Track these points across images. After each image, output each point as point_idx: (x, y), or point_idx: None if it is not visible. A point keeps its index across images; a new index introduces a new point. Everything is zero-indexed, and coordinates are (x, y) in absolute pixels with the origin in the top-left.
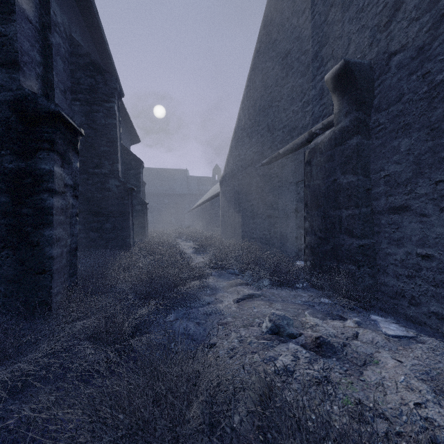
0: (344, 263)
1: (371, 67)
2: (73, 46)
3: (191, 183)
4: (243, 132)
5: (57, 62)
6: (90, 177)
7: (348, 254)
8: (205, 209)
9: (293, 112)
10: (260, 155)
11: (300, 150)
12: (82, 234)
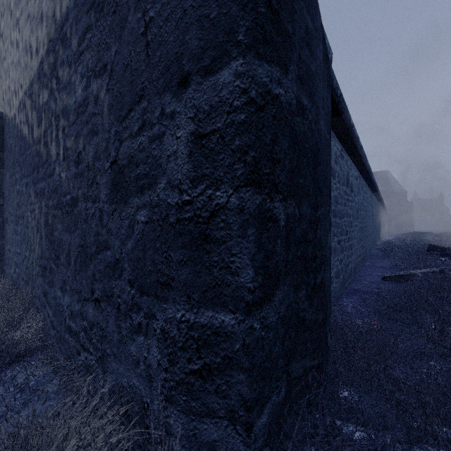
0: None
1: (2, 117)
2: None
3: None
4: None
5: None
6: None
7: None
8: None
9: None
10: None
11: None
12: None
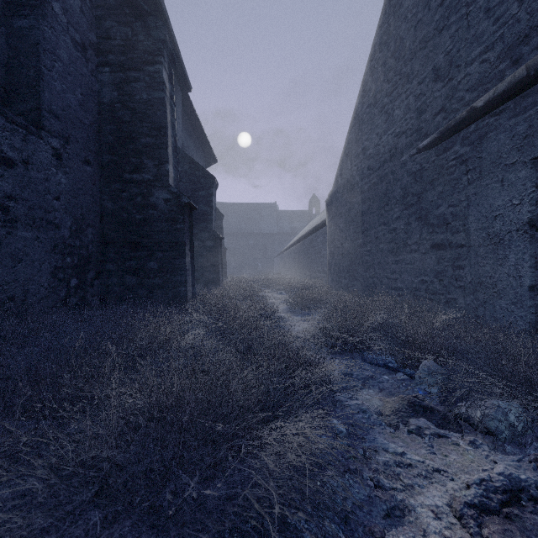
0: None
1: None
2: None
3: (281, 219)
4: (373, 109)
5: None
6: (125, 188)
7: None
8: (302, 249)
9: None
10: (413, 133)
11: None
12: (114, 278)
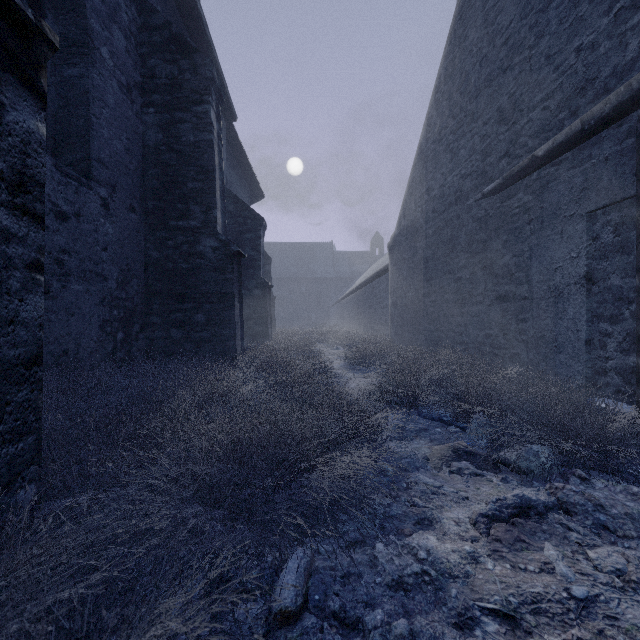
0: None
1: None
2: (145, 13)
3: (338, 262)
4: (438, 146)
5: (112, 33)
6: (171, 236)
7: None
8: (362, 298)
9: (578, 50)
10: (479, 177)
11: (602, 134)
12: (159, 331)
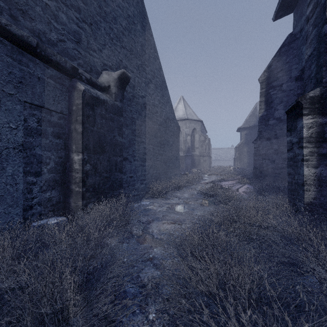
0: (117, 190)
1: None
2: None
3: None
4: None
5: None
6: None
7: (120, 183)
8: None
9: None
10: None
11: (37, 60)
12: None
